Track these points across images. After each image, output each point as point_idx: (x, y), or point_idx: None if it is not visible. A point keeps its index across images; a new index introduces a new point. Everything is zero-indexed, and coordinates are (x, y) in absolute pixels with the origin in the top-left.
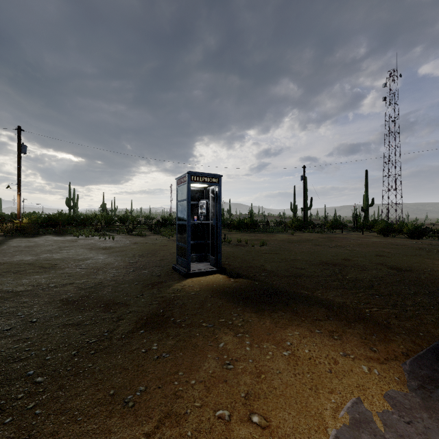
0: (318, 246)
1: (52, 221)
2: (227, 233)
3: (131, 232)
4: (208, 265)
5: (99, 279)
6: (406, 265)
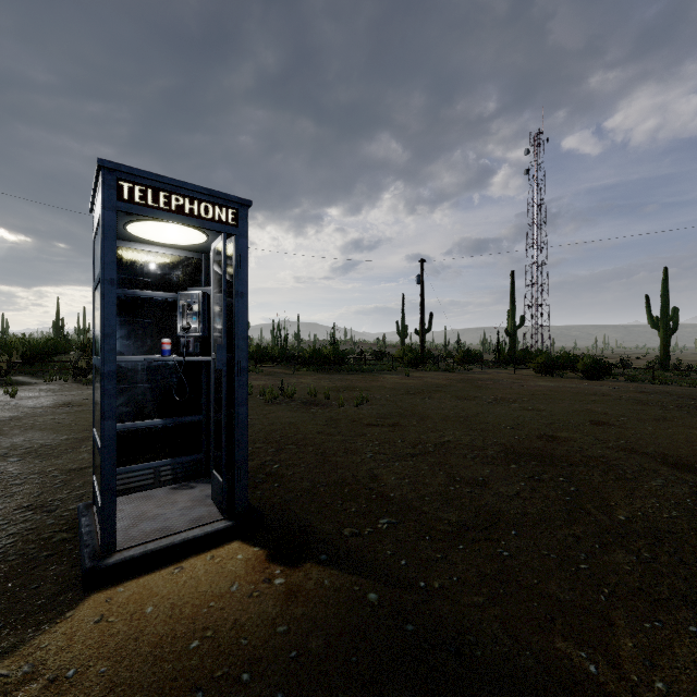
0: (467, 401)
1: None
2: (291, 374)
3: (84, 376)
4: (205, 504)
5: None
6: (684, 451)
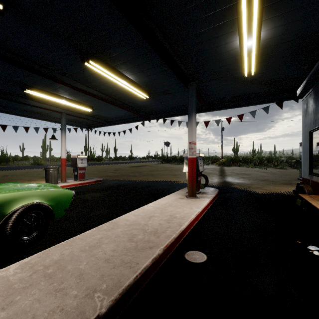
0: None
1: (232, 160)
2: None
3: (276, 167)
4: None
5: (267, 178)
6: None
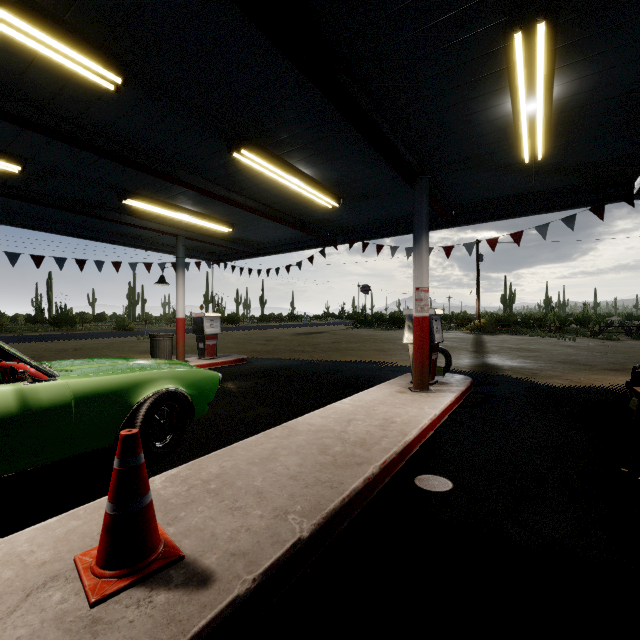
0: None
1: (501, 321)
2: None
3: (596, 336)
4: None
5: (574, 358)
6: None
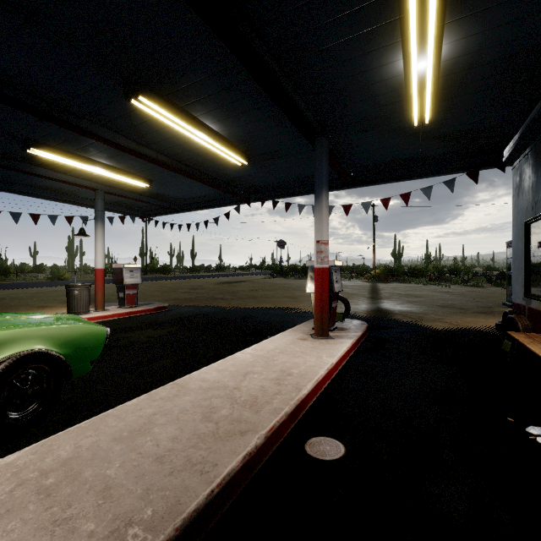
0: None
1: (392, 272)
2: None
3: (465, 284)
4: None
5: (451, 302)
6: None
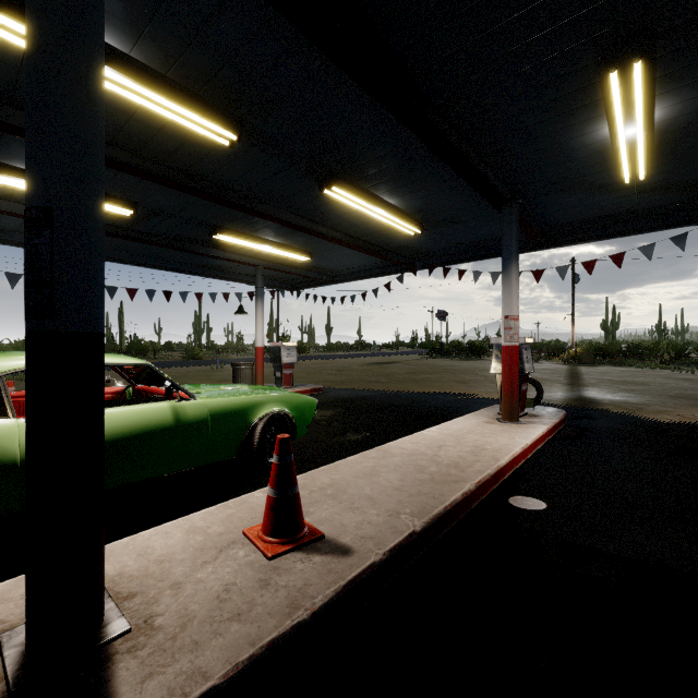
0: None
1: (601, 351)
2: None
3: None
4: None
5: (690, 393)
6: None
